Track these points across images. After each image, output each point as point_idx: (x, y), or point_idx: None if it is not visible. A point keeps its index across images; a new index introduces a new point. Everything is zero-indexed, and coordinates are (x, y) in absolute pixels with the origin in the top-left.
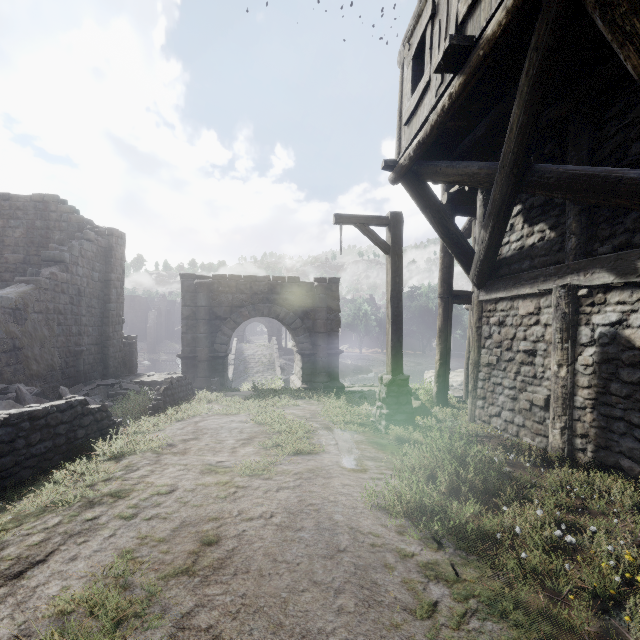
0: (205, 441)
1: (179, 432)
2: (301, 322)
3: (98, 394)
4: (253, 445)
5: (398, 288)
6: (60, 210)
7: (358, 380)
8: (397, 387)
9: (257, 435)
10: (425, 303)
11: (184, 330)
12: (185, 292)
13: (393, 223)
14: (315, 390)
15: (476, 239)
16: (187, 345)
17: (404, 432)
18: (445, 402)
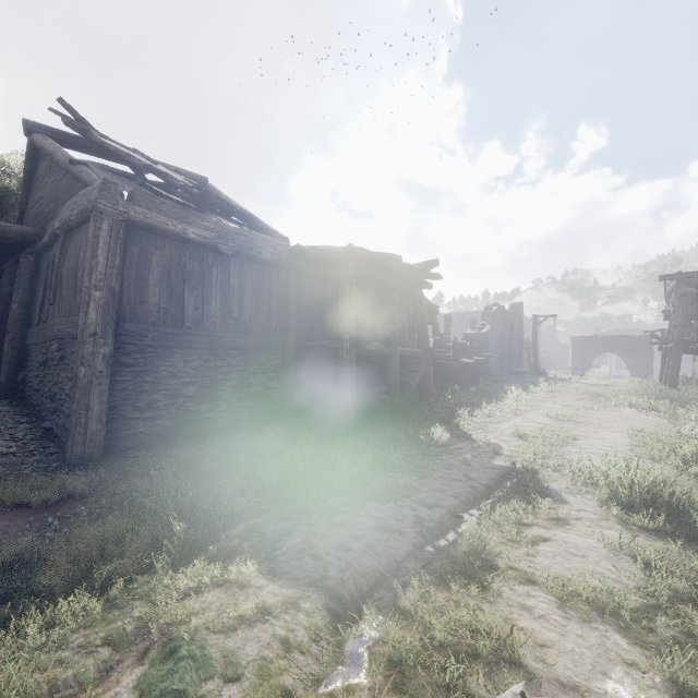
0: None
1: None
2: (630, 355)
3: None
4: None
5: None
6: None
7: None
8: None
9: None
10: None
11: (572, 358)
12: (572, 343)
13: (661, 332)
14: None
15: None
16: (573, 364)
17: None
18: None
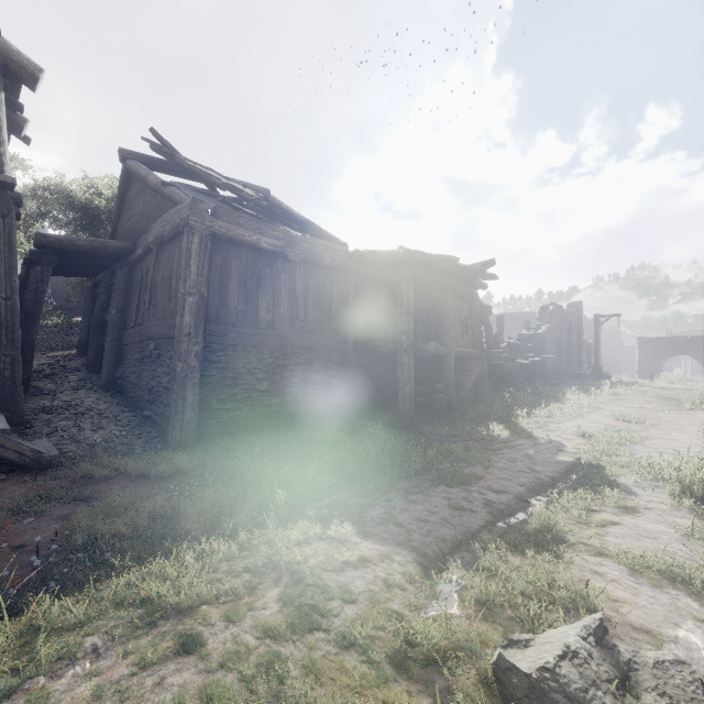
0: None
1: None
2: None
3: None
4: None
5: None
6: None
7: None
8: None
9: None
10: None
11: (639, 361)
12: (639, 345)
13: None
14: None
15: None
16: (640, 367)
17: None
18: None
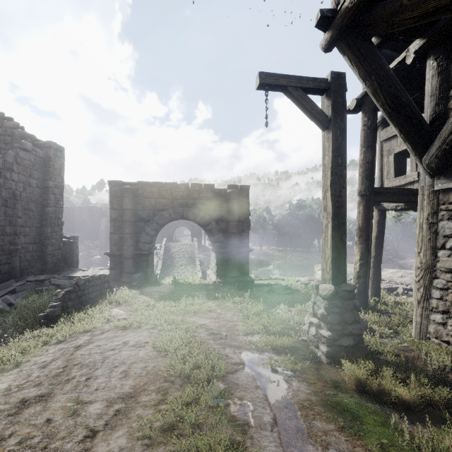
0: (52, 407)
1: (31, 376)
2: (216, 224)
3: (24, 290)
4: (127, 425)
5: (340, 171)
6: (5, 125)
7: (260, 271)
8: (341, 300)
9: (146, 383)
10: (310, 212)
11: (112, 231)
12: (112, 197)
13: (334, 87)
14: (228, 284)
15: (427, 117)
16: (114, 244)
17: (371, 378)
18: (365, 304)
